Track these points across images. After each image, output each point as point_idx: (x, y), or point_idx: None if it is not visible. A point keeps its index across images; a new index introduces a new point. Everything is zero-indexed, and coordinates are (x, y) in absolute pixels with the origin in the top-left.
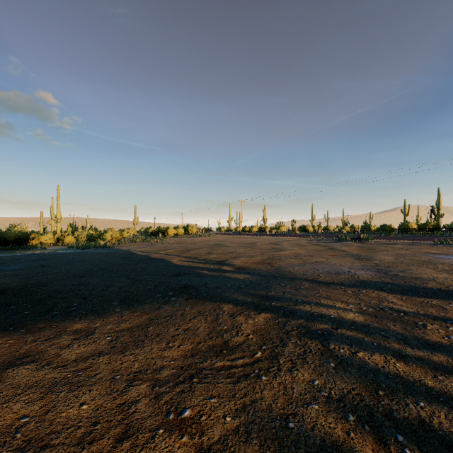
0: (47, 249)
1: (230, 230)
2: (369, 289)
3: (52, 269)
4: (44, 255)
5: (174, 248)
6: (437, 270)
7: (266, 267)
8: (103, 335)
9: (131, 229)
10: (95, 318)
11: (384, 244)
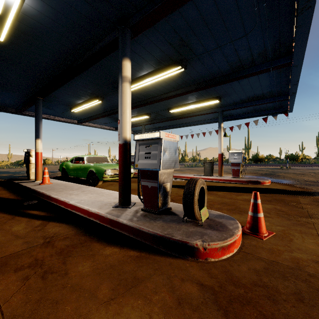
0: None
1: None
2: None
3: None
4: None
5: (22, 169)
6: None
7: None
8: None
9: (4, 161)
10: None
11: None
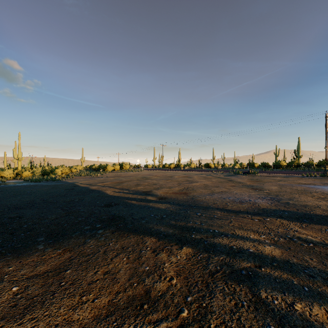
0: (5, 182)
1: (154, 166)
2: (271, 217)
3: None
4: None
5: (110, 180)
6: (315, 197)
7: (183, 197)
8: (10, 286)
9: (78, 166)
10: (13, 258)
11: (267, 177)
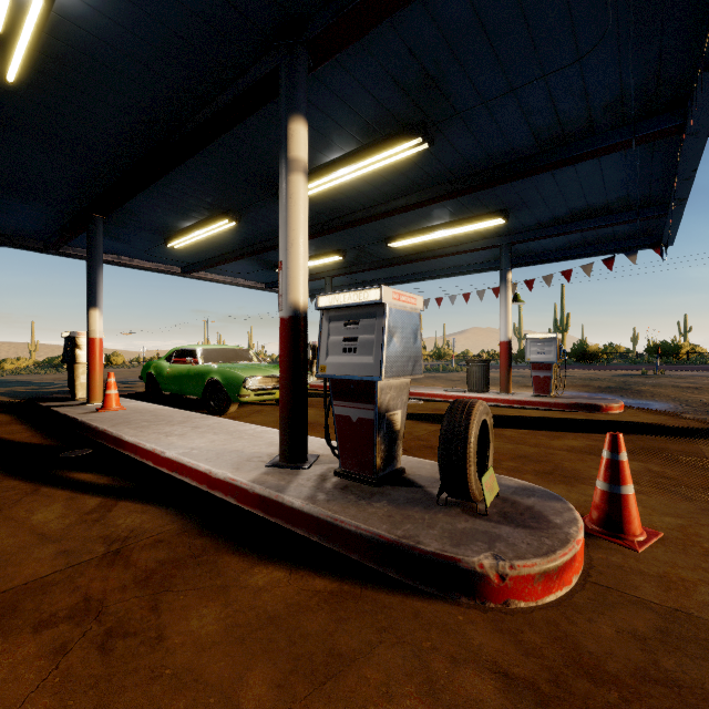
0: None
1: None
2: None
3: None
4: None
5: (60, 377)
6: None
7: None
8: None
9: (22, 359)
10: None
11: None
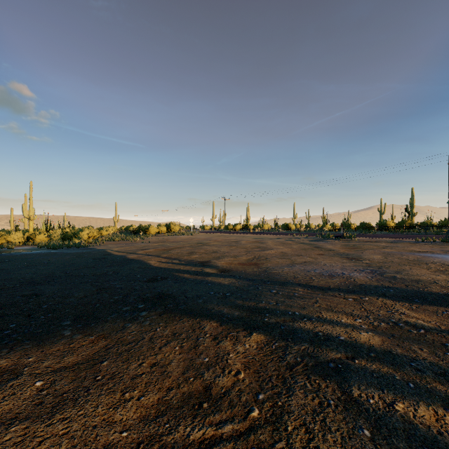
0: (13, 249)
1: (213, 228)
2: (371, 296)
3: (6, 274)
4: (6, 256)
5: (154, 247)
6: (432, 270)
7: (253, 269)
8: (32, 380)
9: (111, 227)
10: (33, 347)
11: (368, 242)
